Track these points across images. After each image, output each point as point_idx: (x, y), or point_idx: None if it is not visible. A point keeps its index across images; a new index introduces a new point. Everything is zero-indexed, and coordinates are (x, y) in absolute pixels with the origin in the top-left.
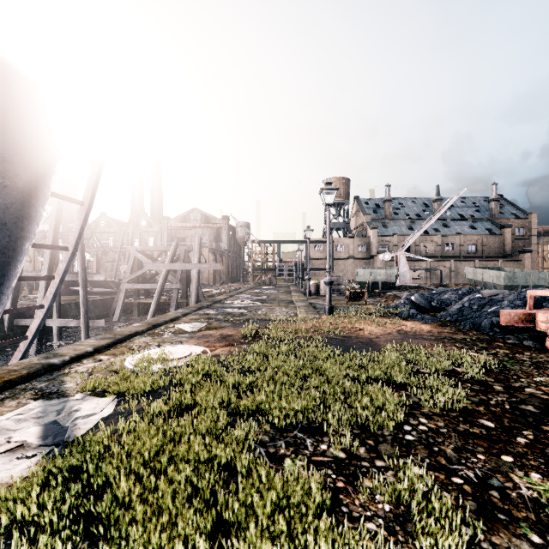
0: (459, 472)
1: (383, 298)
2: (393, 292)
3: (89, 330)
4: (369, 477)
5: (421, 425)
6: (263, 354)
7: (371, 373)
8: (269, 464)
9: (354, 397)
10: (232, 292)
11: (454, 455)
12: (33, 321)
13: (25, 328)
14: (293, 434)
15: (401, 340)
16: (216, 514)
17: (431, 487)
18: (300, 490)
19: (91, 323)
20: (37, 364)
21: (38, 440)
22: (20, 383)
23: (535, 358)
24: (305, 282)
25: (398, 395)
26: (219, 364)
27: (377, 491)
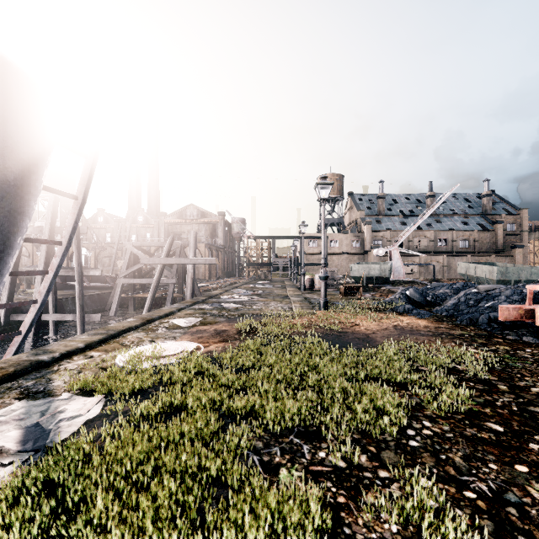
0: (471, 484)
1: (377, 292)
2: (387, 287)
3: (86, 325)
4: (372, 490)
5: (425, 429)
6: (258, 351)
7: (370, 371)
8: (263, 475)
9: (353, 398)
10: (228, 287)
11: (463, 464)
12: (27, 316)
13: (21, 322)
14: (289, 439)
15: (398, 335)
16: (203, 536)
17: (442, 503)
18: (297, 506)
19: (87, 318)
20: (25, 361)
21: (16, 445)
22: (6, 382)
23: (537, 355)
24: (300, 277)
25: (399, 396)
26: (212, 362)
27: (383, 509)
